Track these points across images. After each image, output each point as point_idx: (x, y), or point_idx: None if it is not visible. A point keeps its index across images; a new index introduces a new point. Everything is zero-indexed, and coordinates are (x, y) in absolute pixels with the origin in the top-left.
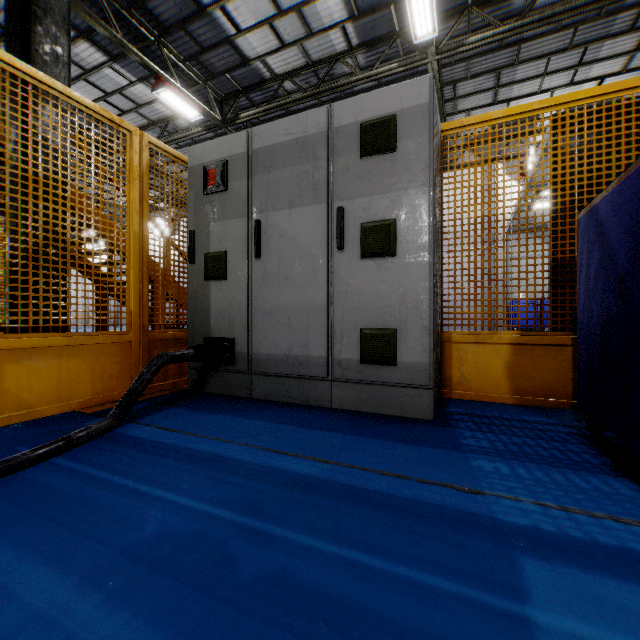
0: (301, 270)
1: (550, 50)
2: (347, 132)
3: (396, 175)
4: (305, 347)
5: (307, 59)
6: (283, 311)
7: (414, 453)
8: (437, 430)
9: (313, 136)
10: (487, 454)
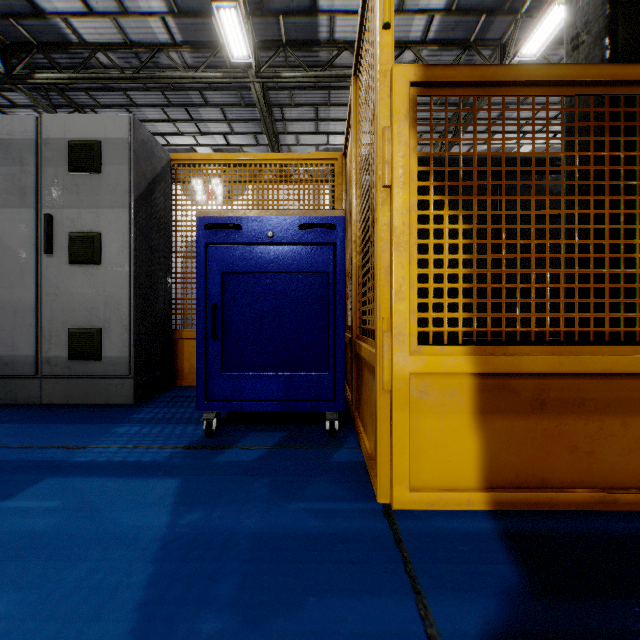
0: (8, 271)
1: None
2: (56, 145)
3: (101, 194)
4: (13, 347)
5: (124, 37)
6: None
7: (71, 429)
8: (124, 411)
9: (21, 141)
10: (138, 422)
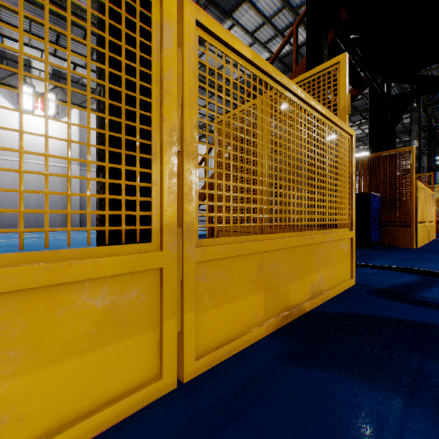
0: None
1: None
2: None
3: None
4: None
5: (220, 69)
6: None
7: None
8: None
9: None
10: None
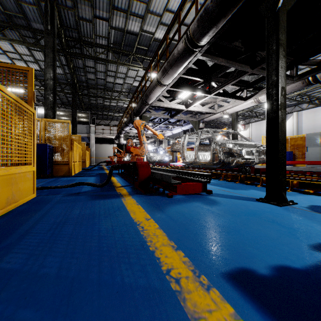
0: None
1: None
2: None
3: None
4: None
5: None
6: None
7: None
8: None
9: None
10: None
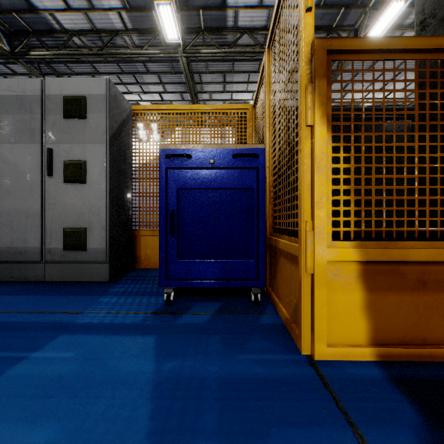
0: (21, 188)
1: (249, 70)
2: (55, 100)
3: (86, 133)
4: (24, 241)
5: (92, 26)
6: (7, 216)
7: (69, 299)
8: (103, 286)
9: (31, 96)
10: (115, 294)
